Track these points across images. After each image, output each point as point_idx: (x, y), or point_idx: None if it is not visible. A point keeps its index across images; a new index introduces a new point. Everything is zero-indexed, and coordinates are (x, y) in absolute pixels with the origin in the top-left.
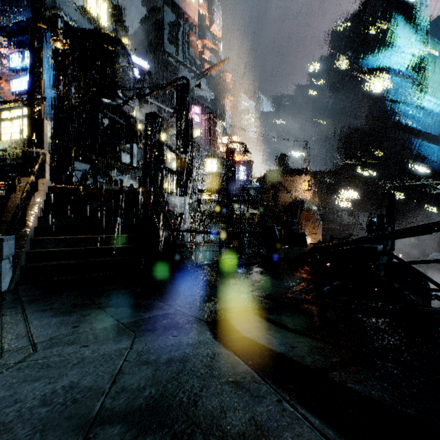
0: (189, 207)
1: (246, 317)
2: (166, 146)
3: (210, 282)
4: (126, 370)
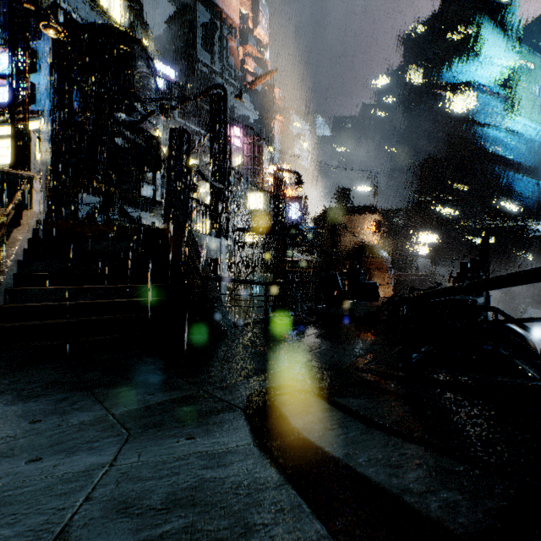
0: (227, 251)
1: (305, 401)
2: (196, 171)
3: (251, 348)
4: (76, 531)
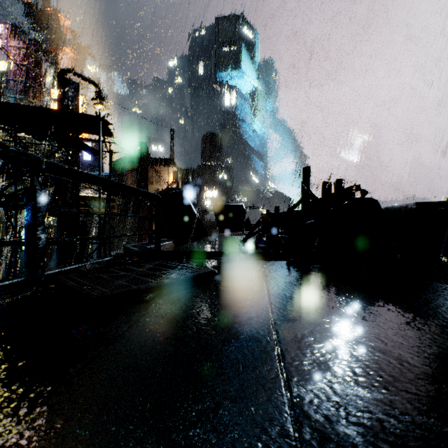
0: None
1: None
2: None
3: None
4: None
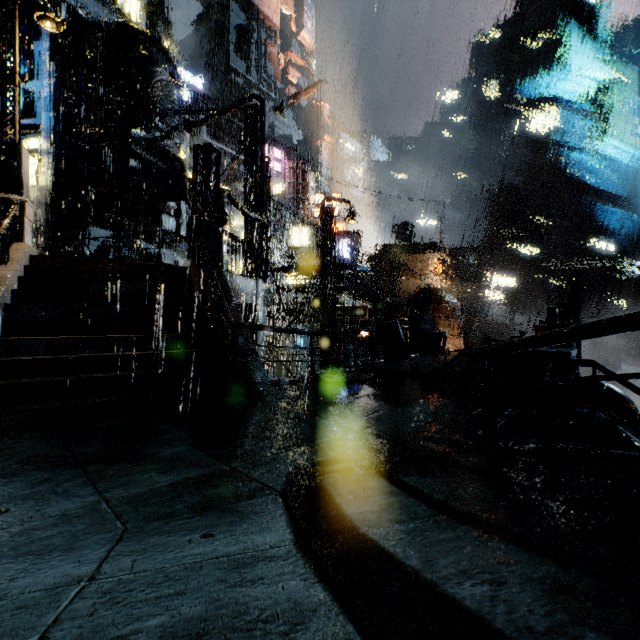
0: (264, 296)
1: (361, 481)
2: (228, 198)
3: (293, 412)
4: None
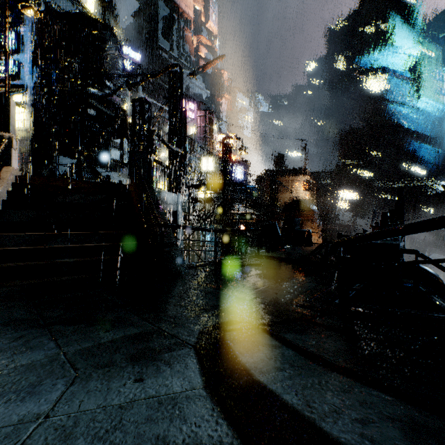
0: (182, 205)
1: (253, 337)
2: (156, 136)
3: (203, 286)
4: None
